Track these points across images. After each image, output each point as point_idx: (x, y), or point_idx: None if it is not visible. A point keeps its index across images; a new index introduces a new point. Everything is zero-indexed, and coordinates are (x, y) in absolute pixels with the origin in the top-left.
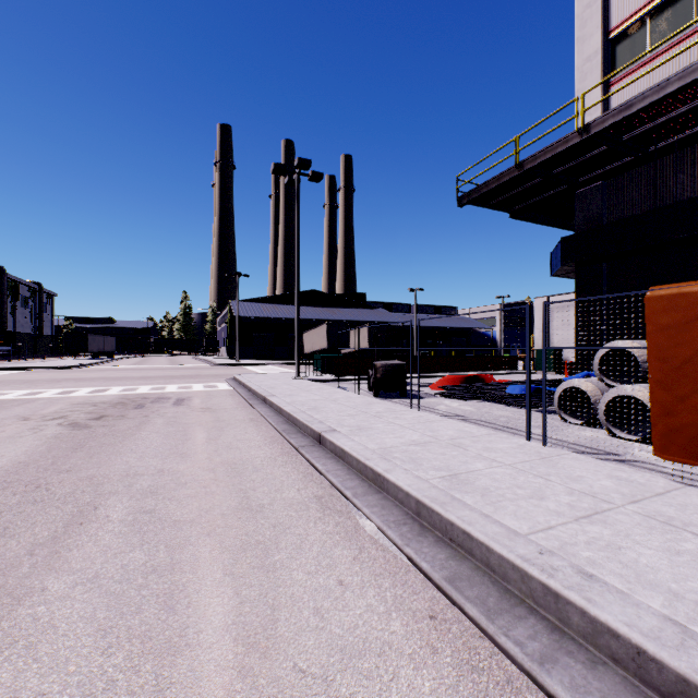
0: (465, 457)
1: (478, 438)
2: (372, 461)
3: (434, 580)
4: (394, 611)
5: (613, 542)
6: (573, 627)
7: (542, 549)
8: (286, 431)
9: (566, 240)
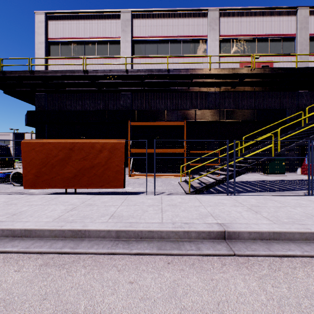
0: None
1: None
2: None
3: None
4: None
5: None
6: None
7: None
8: None
9: (29, 112)
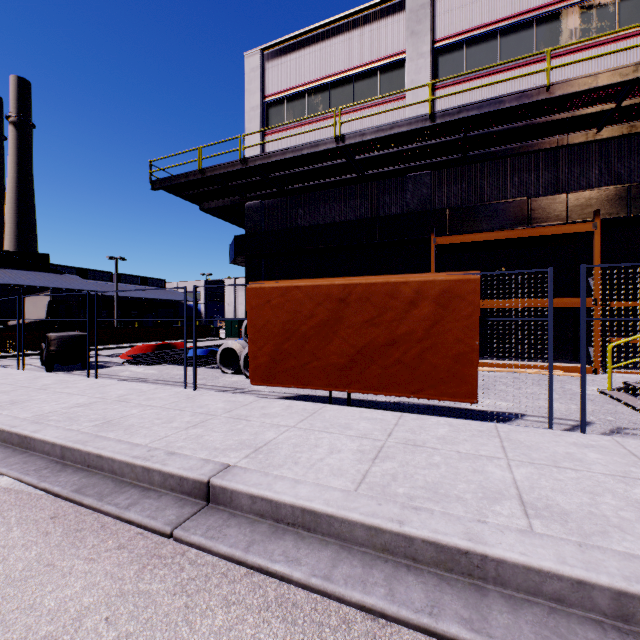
0: (125, 408)
1: (145, 393)
2: (20, 427)
3: (63, 495)
4: (16, 526)
5: (201, 434)
6: (156, 484)
7: (152, 448)
8: None
9: (238, 238)
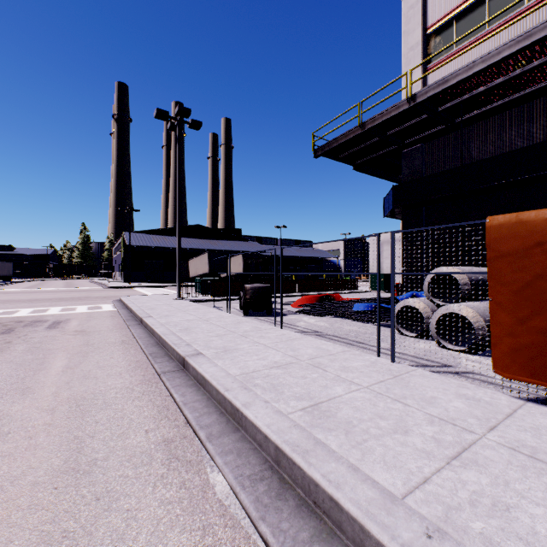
0: (324, 380)
1: (335, 357)
2: (231, 393)
3: None
4: None
5: (497, 498)
6: None
7: (428, 526)
8: (153, 354)
9: (396, 188)
